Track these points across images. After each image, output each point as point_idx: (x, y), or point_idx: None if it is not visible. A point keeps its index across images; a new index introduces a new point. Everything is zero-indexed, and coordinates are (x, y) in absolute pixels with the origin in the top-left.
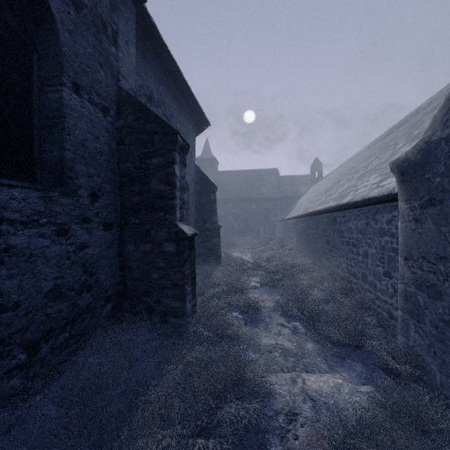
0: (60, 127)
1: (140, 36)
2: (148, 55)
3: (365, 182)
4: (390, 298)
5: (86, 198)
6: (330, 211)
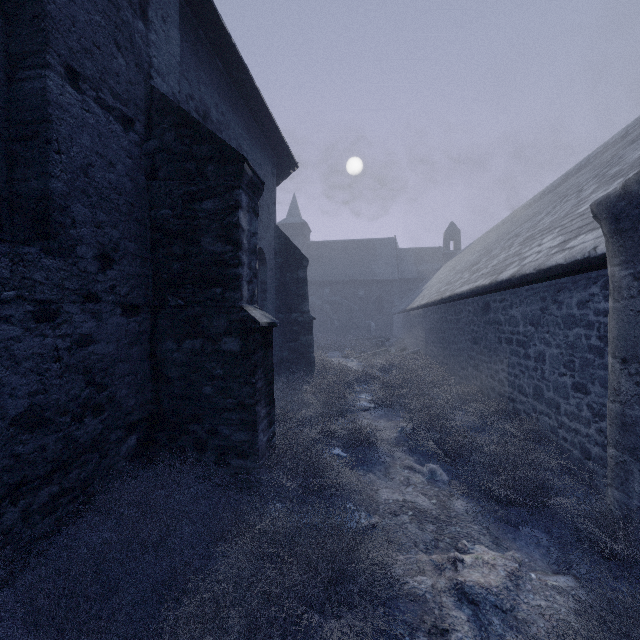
0: (43, 139)
1: (188, 18)
2: (201, 50)
3: (537, 247)
4: (585, 426)
5: (92, 262)
6: (480, 294)
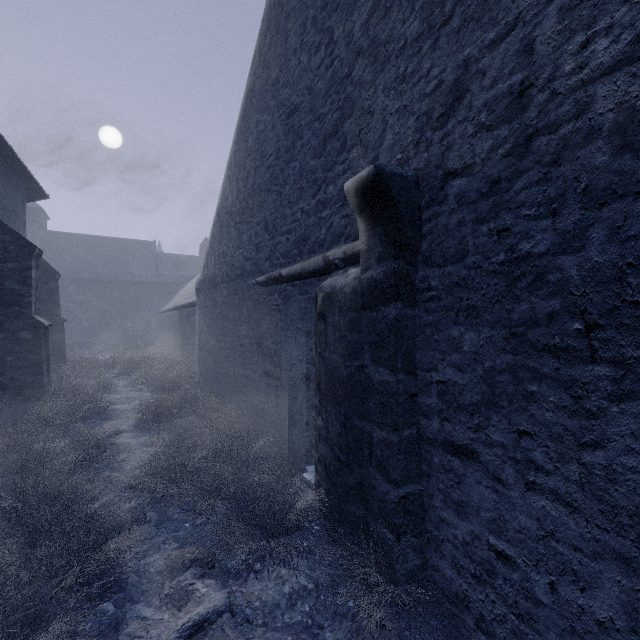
0: None
1: None
2: None
3: None
4: None
5: None
6: (186, 307)
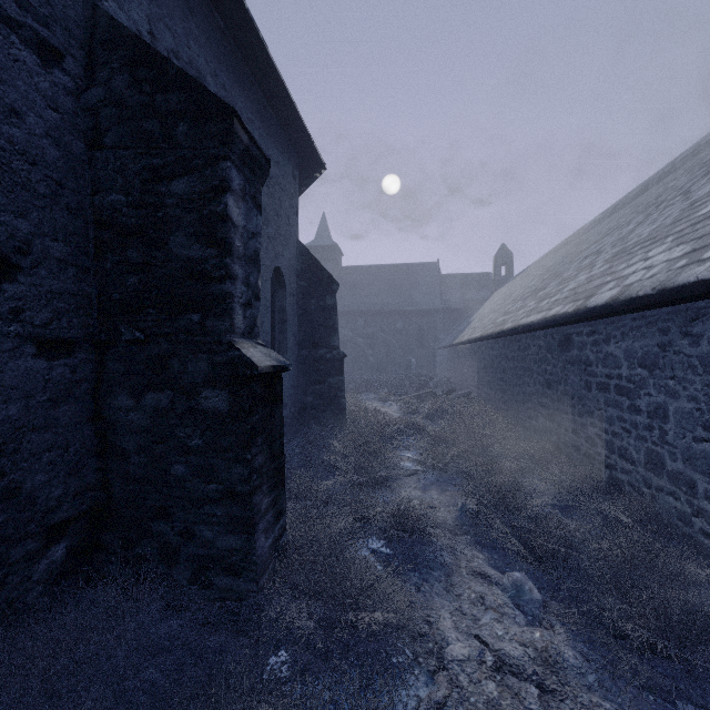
0: None
1: None
2: None
3: (642, 261)
4: None
5: None
6: (558, 325)
